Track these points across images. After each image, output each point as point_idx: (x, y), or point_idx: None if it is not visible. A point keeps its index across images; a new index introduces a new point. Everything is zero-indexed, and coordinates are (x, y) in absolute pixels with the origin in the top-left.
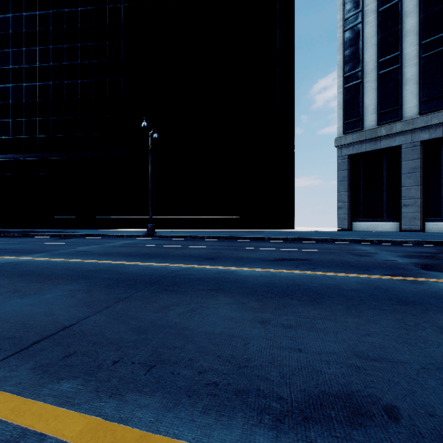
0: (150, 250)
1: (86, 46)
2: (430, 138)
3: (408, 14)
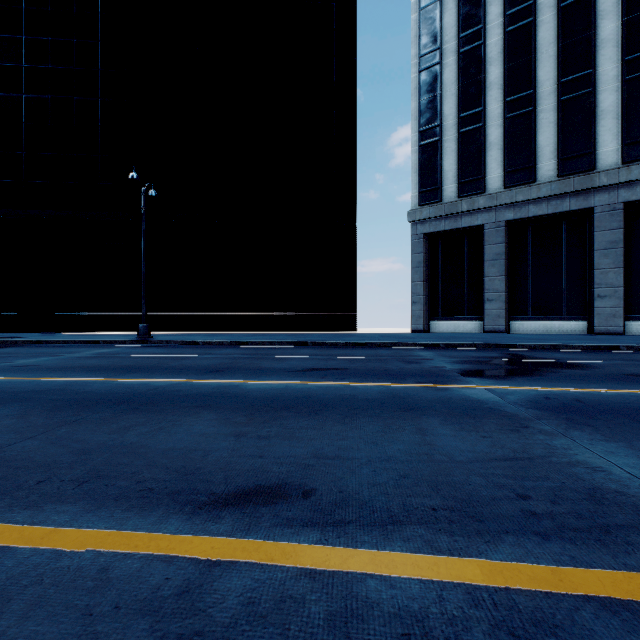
0: (134, 362)
1: (38, 40)
2: (515, 218)
3: (491, 62)
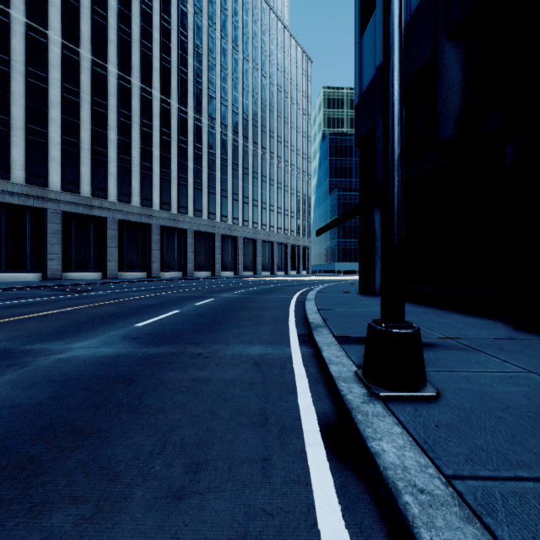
0: None
1: None
2: None
3: None
